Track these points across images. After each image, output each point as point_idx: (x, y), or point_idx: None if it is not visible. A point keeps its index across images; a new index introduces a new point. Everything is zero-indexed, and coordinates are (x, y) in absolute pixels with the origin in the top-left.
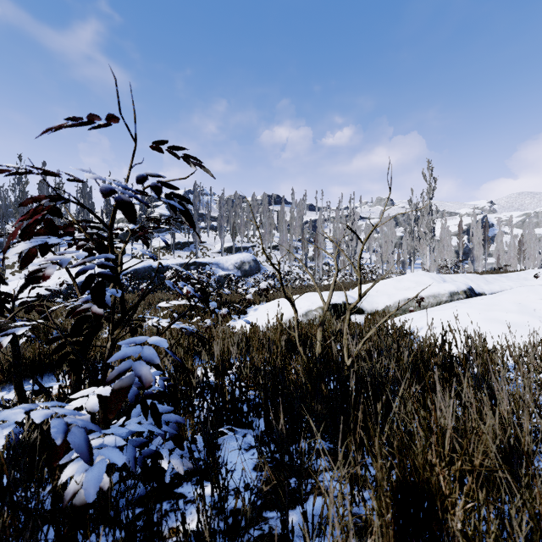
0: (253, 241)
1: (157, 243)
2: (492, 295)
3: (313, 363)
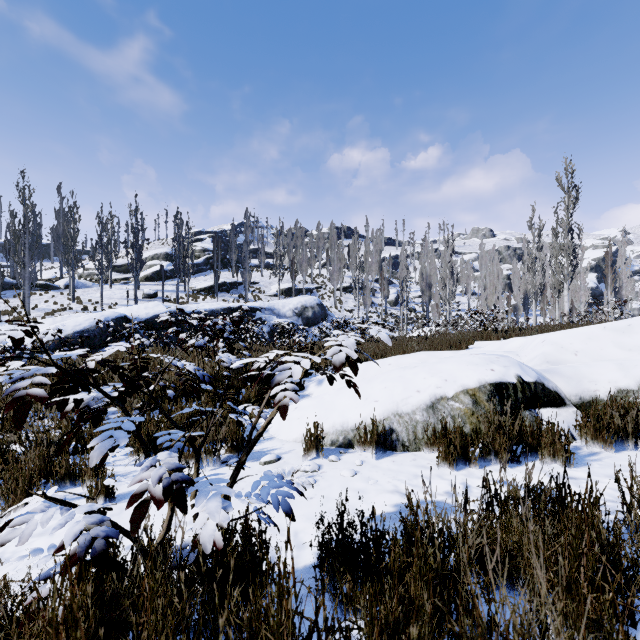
0: (318, 282)
1: (197, 284)
2: None
3: None
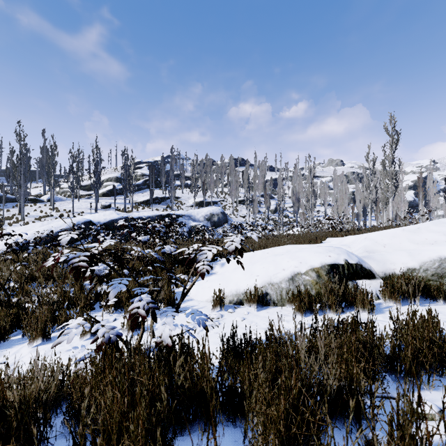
0: (221, 197)
1: (138, 198)
2: None
3: None
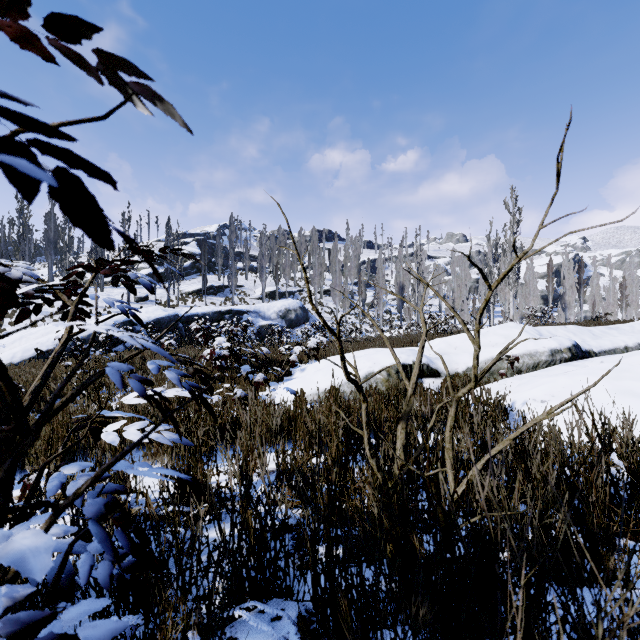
0: (300, 285)
1: (185, 287)
2: (616, 356)
3: (393, 483)
